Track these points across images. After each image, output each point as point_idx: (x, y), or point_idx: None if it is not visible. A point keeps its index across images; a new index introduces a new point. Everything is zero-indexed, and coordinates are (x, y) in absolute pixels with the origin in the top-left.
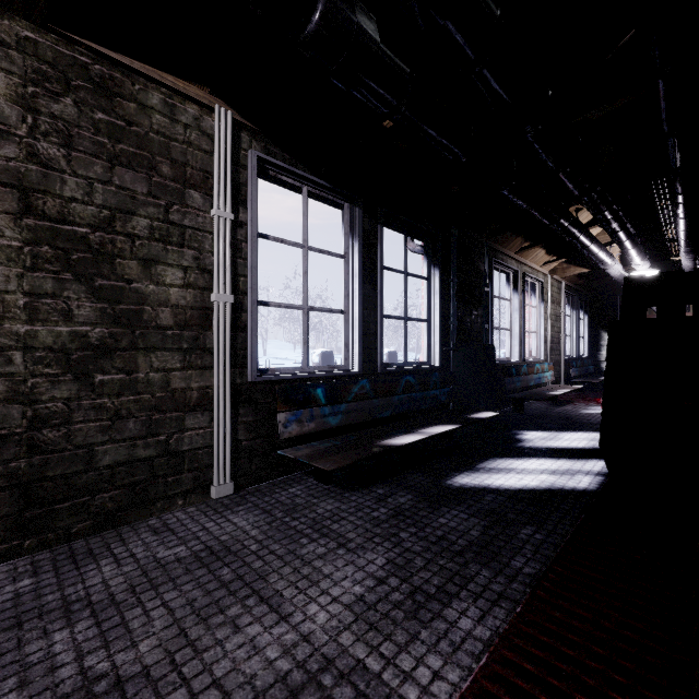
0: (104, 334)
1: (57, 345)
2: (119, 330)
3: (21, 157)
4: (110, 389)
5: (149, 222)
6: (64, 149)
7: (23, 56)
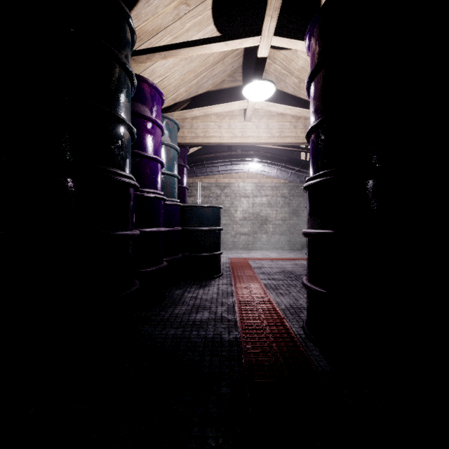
0: (297, 222)
1: (292, 224)
2: (299, 221)
3: (288, 200)
4: (298, 230)
5: (303, 204)
6: (293, 197)
7: (289, 187)
